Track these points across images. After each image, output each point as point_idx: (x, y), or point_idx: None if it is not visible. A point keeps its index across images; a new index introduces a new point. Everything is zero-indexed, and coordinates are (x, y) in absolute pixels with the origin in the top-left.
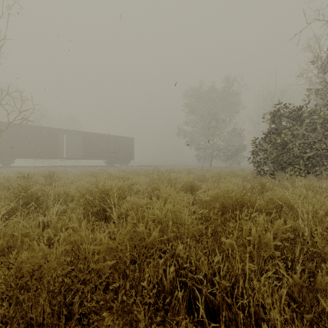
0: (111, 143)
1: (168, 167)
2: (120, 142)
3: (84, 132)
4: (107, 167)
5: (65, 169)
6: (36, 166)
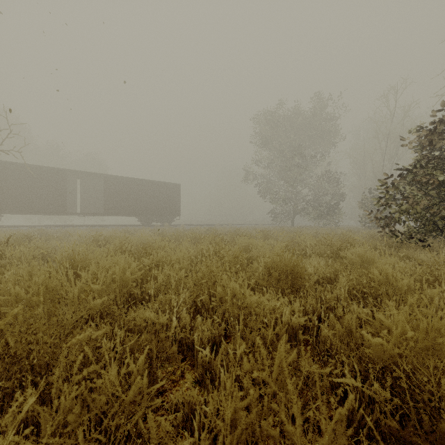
0: (147, 191)
1: (230, 227)
2: (160, 191)
3: (106, 175)
4: (140, 227)
5: (74, 230)
6: (33, 226)
